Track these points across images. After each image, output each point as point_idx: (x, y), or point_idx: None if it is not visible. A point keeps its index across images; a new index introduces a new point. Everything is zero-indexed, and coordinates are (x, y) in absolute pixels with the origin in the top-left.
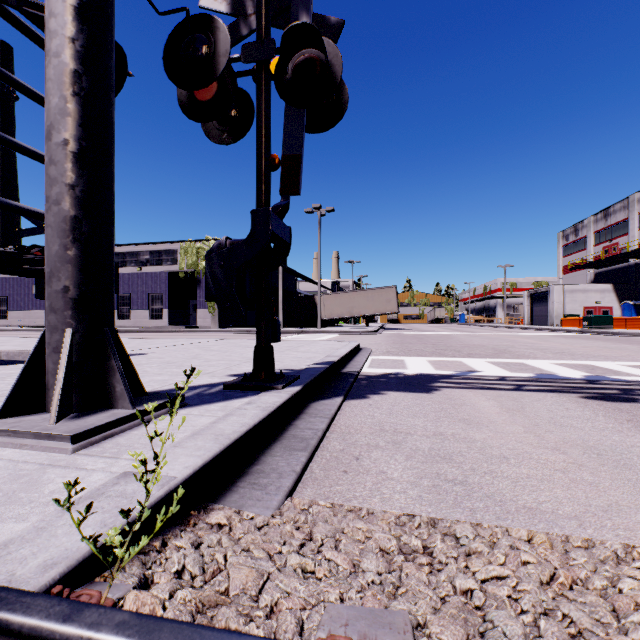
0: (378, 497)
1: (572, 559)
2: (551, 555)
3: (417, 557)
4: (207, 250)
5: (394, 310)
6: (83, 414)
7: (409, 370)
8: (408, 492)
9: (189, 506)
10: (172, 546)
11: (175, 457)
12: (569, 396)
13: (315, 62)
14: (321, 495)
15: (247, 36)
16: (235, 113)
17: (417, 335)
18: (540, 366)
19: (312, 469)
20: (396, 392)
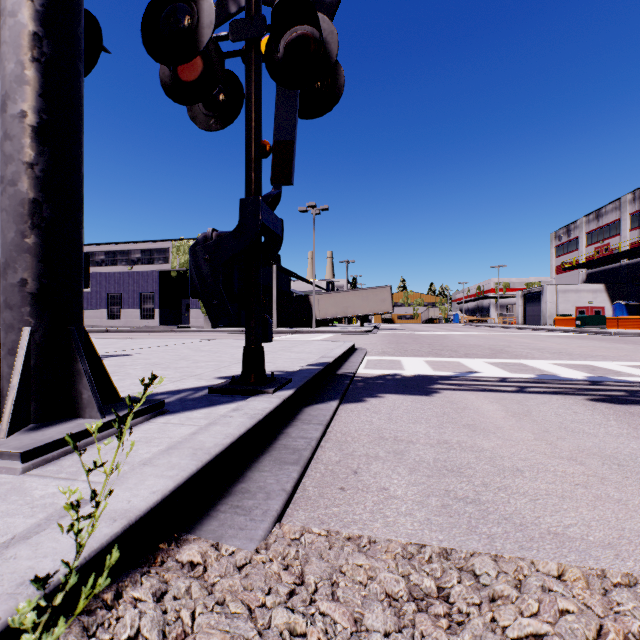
0: (381, 521)
1: (620, 606)
2: (593, 600)
3: (433, 608)
4: None
5: (389, 310)
6: (43, 425)
7: (406, 371)
8: (415, 514)
9: (156, 540)
10: (126, 600)
11: (142, 479)
12: (575, 398)
13: (309, 39)
14: (315, 519)
15: (236, 14)
16: (223, 97)
17: (412, 335)
18: (540, 366)
19: (305, 486)
20: (394, 395)
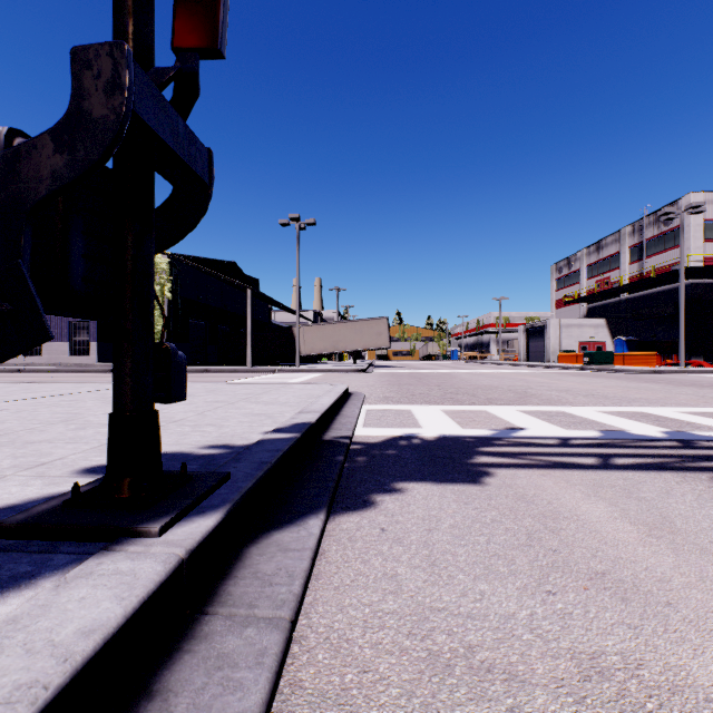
0: None
1: None
2: None
3: None
4: None
5: (386, 345)
6: None
7: (425, 429)
8: None
9: None
10: None
11: None
12: (700, 479)
13: None
14: None
15: None
16: None
17: (414, 374)
18: (591, 417)
19: None
20: (422, 484)
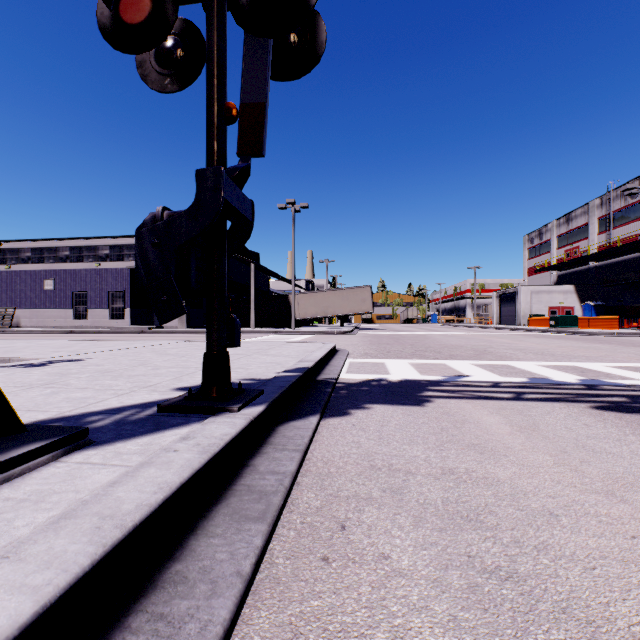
0: (384, 627)
1: None
2: None
3: None
4: None
5: (369, 310)
6: None
7: (392, 375)
8: (433, 608)
9: None
10: None
11: None
12: (579, 406)
13: None
14: (284, 628)
15: None
16: (180, 52)
17: (393, 335)
18: (528, 369)
19: (272, 556)
20: (382, 405)
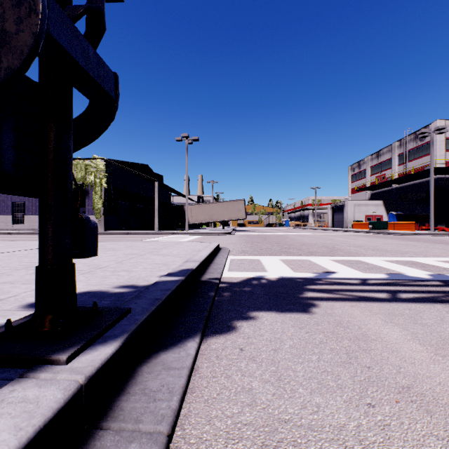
0: None
1: None
2: None
3: None
4: (94, 167)
5: (243, 217)
6: None
7: (269, 273)
8: None
9: None
10: None
11: None
12: None
13: None
14: None
15: None
16: None
17: (261, 235)
18: (379, 264)
19: None
20: (269, 313)
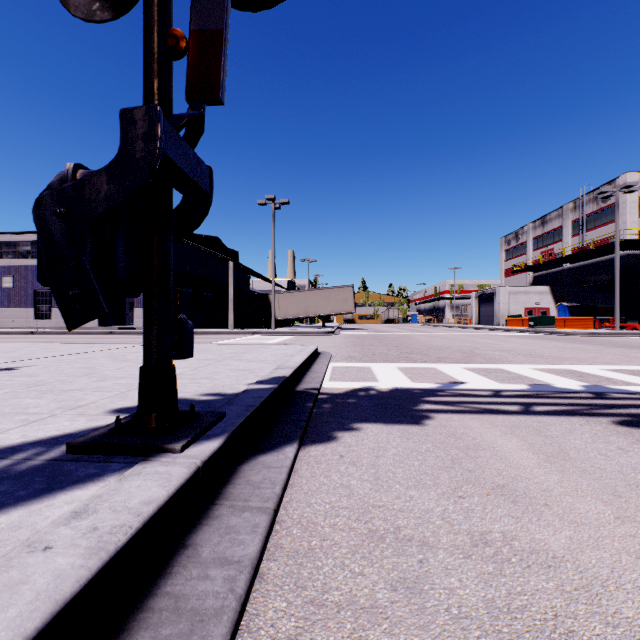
0: None
1: None
2: None
3: None
4: None
5: (351, 310)
6: None
7: (381, 383)
8: None
9: None
10: None
11: None
12: (600, 422)
13: None
14: None
15: None
16: None
17: (376, 336)
18: (524, 373)
19: None
20: (374, 424)
